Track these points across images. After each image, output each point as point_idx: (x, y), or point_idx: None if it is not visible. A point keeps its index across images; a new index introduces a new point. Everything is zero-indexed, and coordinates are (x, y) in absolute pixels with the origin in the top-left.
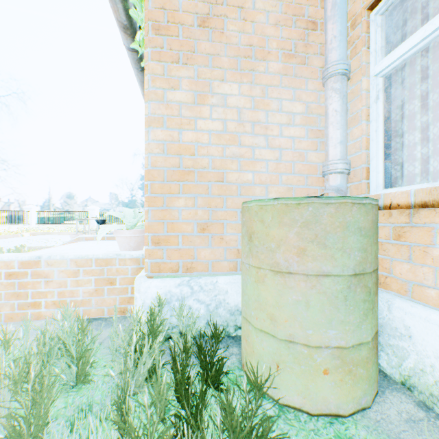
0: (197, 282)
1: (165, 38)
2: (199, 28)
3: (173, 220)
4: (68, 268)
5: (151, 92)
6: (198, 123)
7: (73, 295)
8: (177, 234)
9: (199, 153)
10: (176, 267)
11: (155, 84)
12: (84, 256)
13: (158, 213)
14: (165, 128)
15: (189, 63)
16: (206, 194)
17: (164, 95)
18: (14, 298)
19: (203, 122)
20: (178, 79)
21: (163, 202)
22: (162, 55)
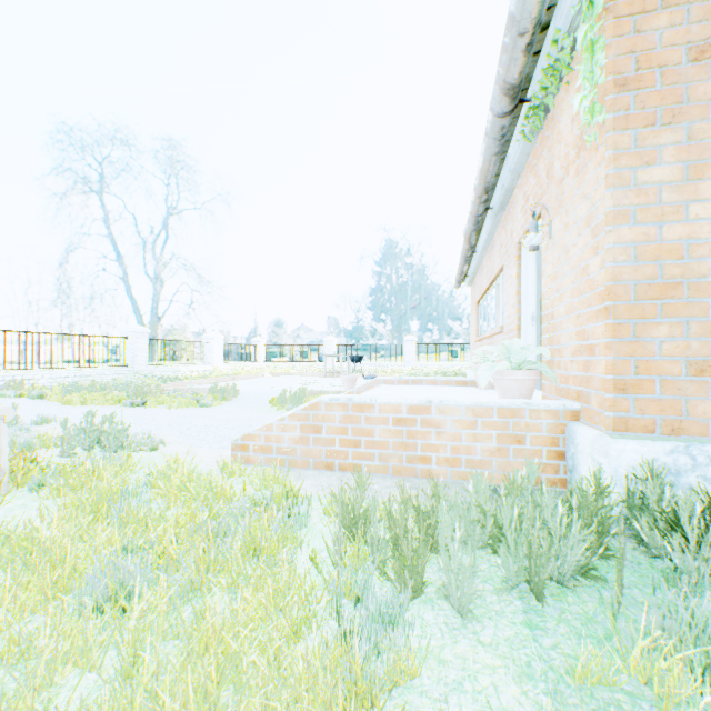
0: (702, 451)
1: (631, 93)
2: (689, 64)
3: (644, 357)
4: (463, 418)
5: (611, 176)
6: (691, 209)
7: (469, 452)
8: (650, 377)
9: (692, 256)
10: (652, 426)
11: (617, 164)
12: (481, 404)
13: (622, 347)
14: (630, 224)
15: (674, 121)
16: (703, 317)
17: (630, 177)
18: (401, 448)
19: (700, 206)
20: (655, 150)
21: (630, 331)
22: (630, 119)
